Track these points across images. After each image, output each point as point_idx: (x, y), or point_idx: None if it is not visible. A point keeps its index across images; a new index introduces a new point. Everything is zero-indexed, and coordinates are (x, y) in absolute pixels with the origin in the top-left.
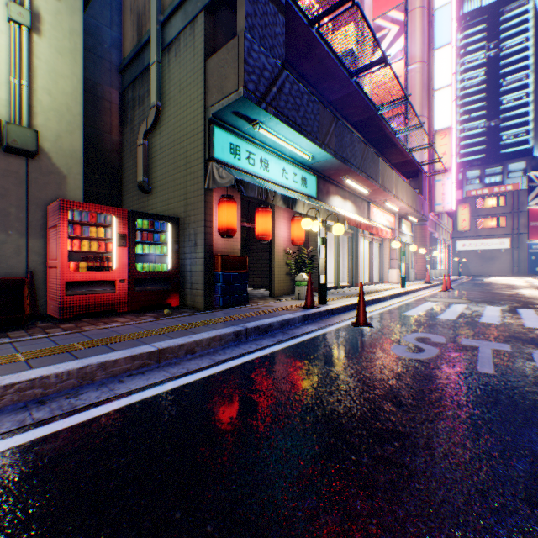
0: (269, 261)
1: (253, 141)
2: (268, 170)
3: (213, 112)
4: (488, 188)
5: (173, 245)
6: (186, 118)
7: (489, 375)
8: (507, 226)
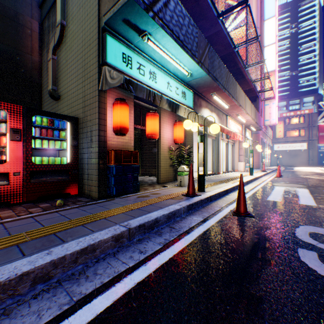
0: (157, 155)
1: (143, 55)
2: (156, 81)
3: (106, 20)
4: (293, 112)
5: (72, 140)
6: (84, 30)
7: None
8: (305, 135)
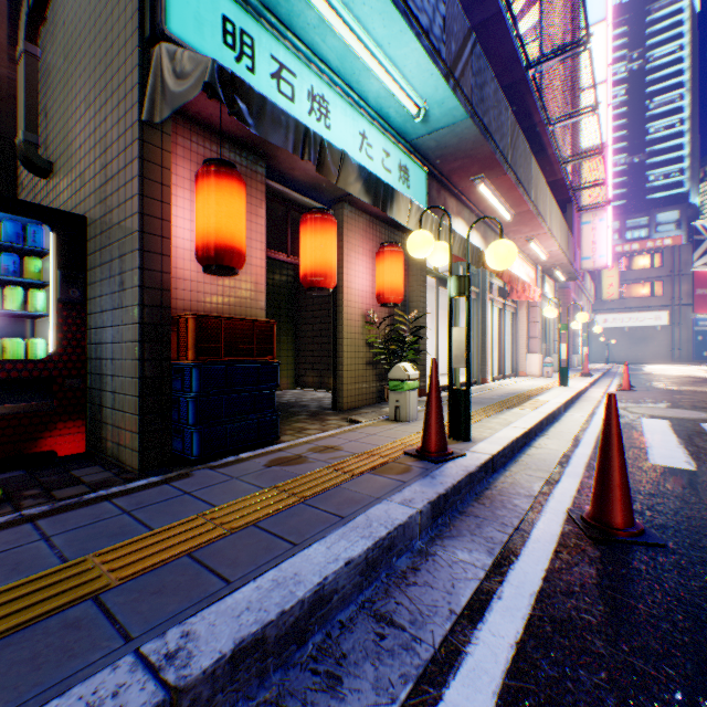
0: (332, 336)
1: (290, 42)
2: (328, 124)
3: None
4: (639, 243)
5: (62, 286)
6: None
7: None
8: (664, 295)
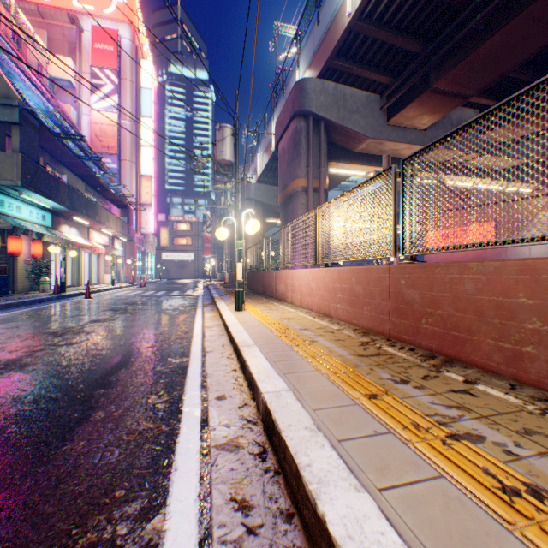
0: (14, 268)
1: (13, 196)
2: (22, 213)
3: None
4: (183, 217)
5: None
6: None
7: (128, 301)
8: (193, 245)
